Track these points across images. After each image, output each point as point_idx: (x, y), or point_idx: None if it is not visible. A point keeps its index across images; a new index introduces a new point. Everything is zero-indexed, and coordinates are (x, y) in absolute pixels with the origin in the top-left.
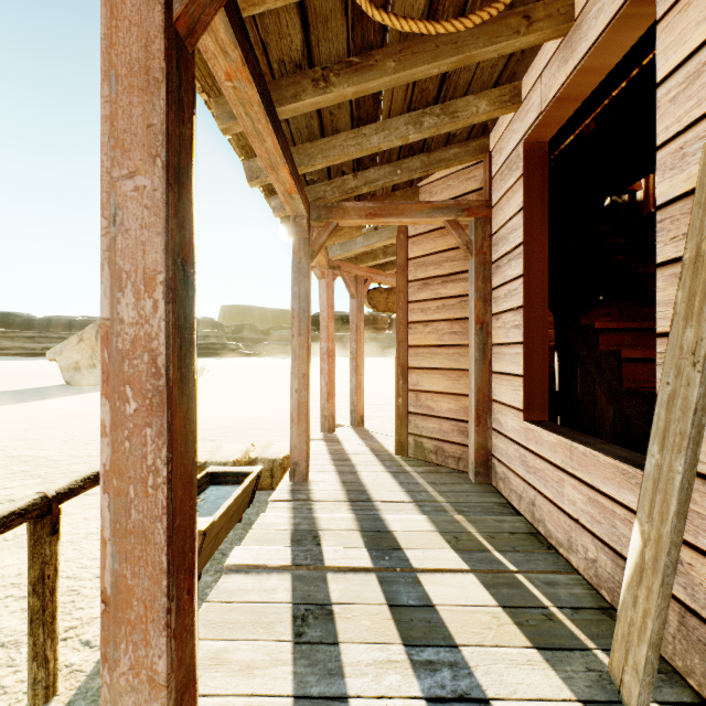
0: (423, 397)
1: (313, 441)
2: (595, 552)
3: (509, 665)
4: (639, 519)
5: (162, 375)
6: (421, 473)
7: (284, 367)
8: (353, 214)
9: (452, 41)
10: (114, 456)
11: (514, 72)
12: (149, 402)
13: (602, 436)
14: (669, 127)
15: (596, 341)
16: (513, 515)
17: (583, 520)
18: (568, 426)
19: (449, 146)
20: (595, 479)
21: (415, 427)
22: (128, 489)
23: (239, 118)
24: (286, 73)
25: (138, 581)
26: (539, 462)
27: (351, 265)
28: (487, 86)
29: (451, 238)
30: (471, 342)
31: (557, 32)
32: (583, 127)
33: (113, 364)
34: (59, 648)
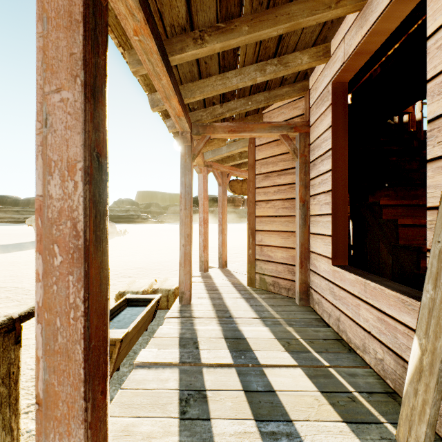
0: (265, 249)
1: (194, 278)
2: (382, 354)
3: (327, 435)
4: (417, 335)
5: (81, 237)
6: (264, 299)
7: (176, 230)
8: (220, 130)
9: (286, 13)
10: (45, 296)
11: (326, 36)
12: (71, 256)
13: (384, 275)
14: (436, 66)
15: (380, 213)
16: (325, 327)
17: (373, 332)
18: (361, 268)
19: (282, 86)
20: (382, 305)
21: (260, 268)
22: (55, 320)
23: (144, 63)
24: (175, 34)
25: (63, 388)
26: (343, 293)
27: (218, 164)
28: (308, 46)
29: (283, 147)
30: (297, 214)
31: (356, 7)
32: (372, 71)
33: (44, 229)
34: (20, 420)
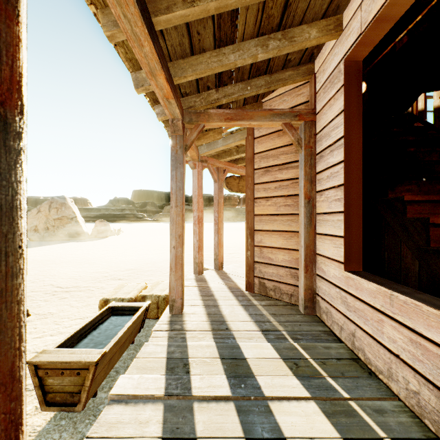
0: (265, 251)
1: (188, 281)
2: (417, 385)
3: None
4: None
5: None
6: (265, 306)
7: None
8: (215, 118)
9: None
10: None
11: (338, 5)
12: None
13: (408, 283)
14: None
15: (403, 210)
16: (336, 342)
17: (403, 356)
18: (377, 274)
19: (285, 69)
20: (417, 324)
21: (259, 272)
22: None
23: (119, 20)
24: None
25: None
26: (359, 304)
27: (214, 160)
28: (317, 17)
29: (286, 138)
30: (301, 212)
31: None
32: (395, 42)
33: None
34: None
